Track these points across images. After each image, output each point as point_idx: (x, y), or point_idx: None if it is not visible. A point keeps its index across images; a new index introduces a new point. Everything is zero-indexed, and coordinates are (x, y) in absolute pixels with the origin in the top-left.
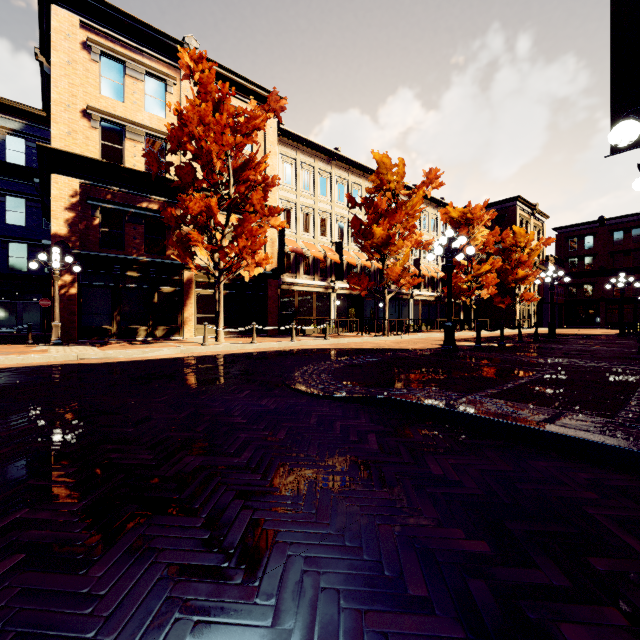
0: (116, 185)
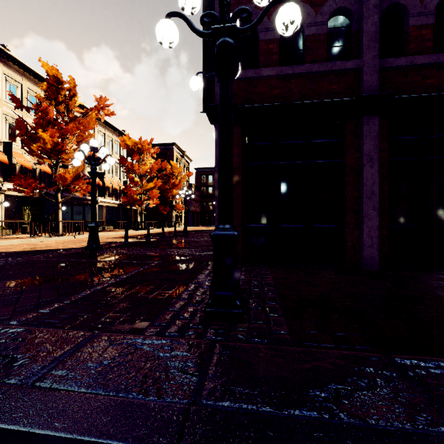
0: None
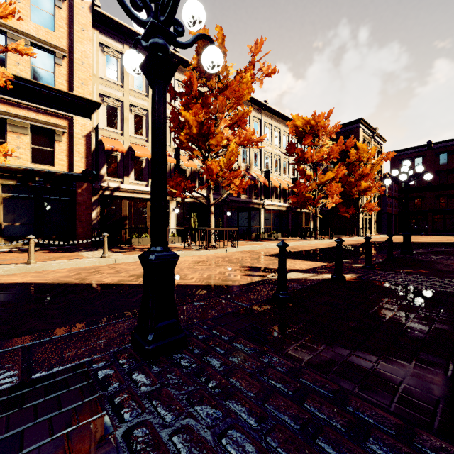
0: None
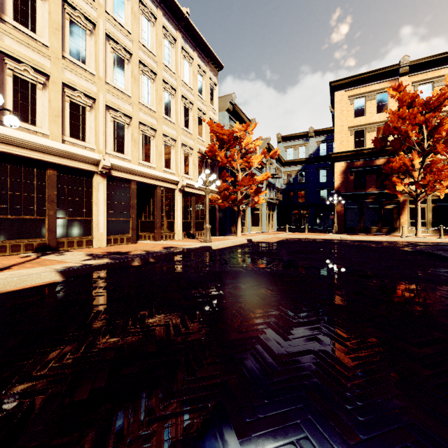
0: (361, 158)
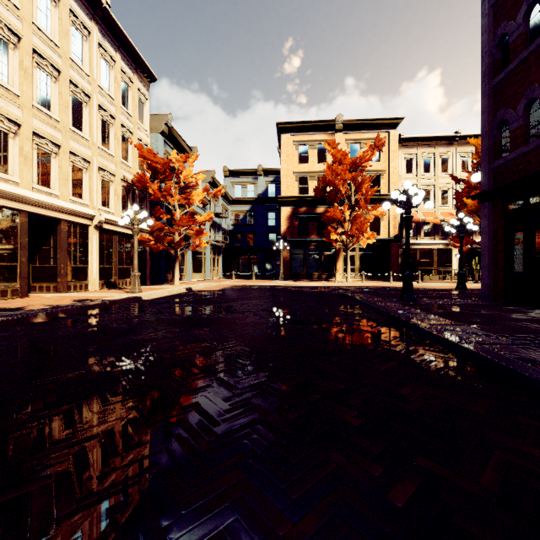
0: (305, 205)
